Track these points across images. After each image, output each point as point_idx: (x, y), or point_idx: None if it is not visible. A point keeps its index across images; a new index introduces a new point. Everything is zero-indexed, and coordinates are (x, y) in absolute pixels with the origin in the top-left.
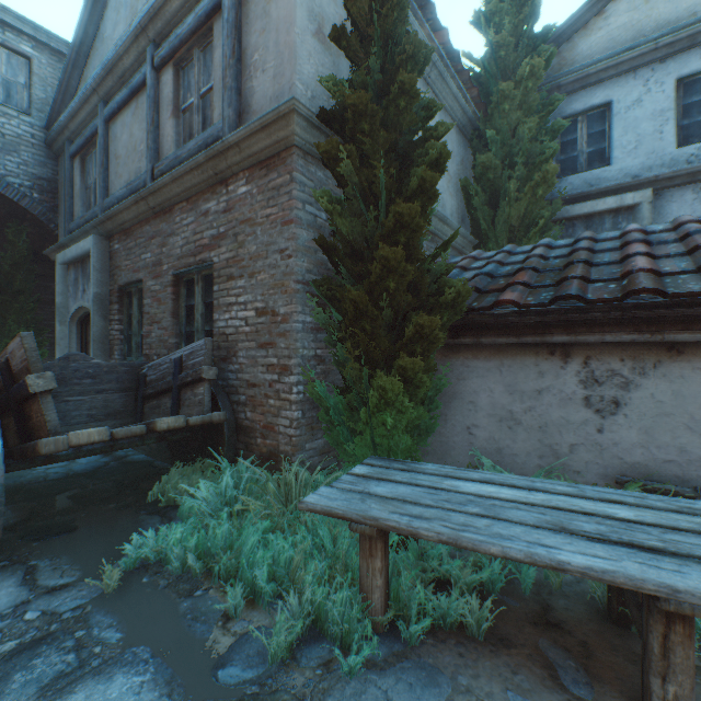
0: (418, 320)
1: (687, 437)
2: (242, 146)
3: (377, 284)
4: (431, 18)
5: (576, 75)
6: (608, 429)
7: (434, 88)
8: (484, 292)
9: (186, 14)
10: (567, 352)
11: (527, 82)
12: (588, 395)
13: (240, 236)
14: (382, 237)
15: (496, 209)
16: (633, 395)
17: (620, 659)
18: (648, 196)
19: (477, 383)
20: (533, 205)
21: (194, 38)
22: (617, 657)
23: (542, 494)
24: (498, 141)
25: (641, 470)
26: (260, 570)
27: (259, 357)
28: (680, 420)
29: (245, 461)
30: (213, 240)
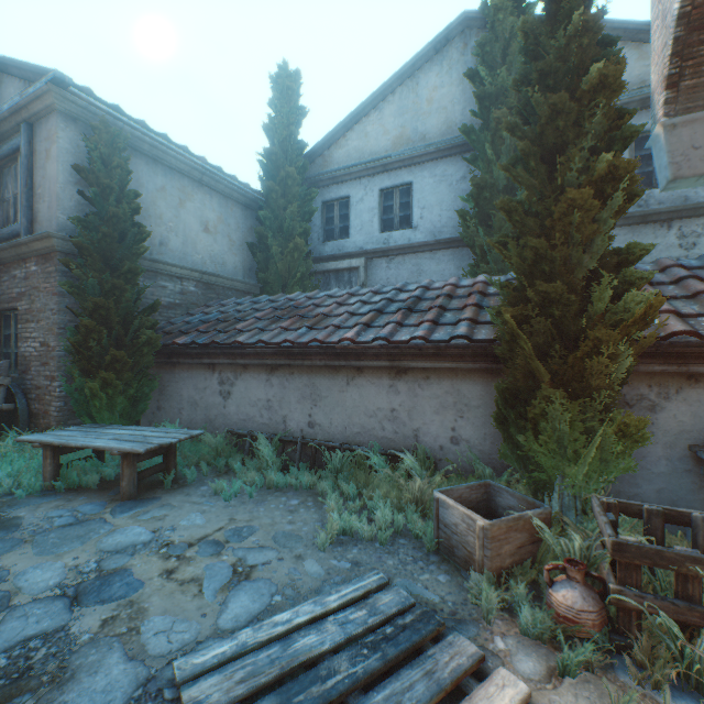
0: (113, 353)
1: (249, 408)
2: (30, 245)
3: (88, 335)
4: (188, 153)
5: (329, 175)
6: (227, 406)
7: (210, 186)
8: (186, 334)
9: (4, 141)
10: (215, 367)
11: (287, 181)
12: (221, 390)
13: (33, 296)
14: (92, 311)
15: (269, 265)
16: (235, 389)
17: (146, 489)
18: (363, 263)
19: (183, 384)
20: (295, 263)
21: (9, 159)
22: (146, 489)
23: (139, 431)
24: (273, 218)
25: (237, 425)
26: (3, 473)
27: (42, 371)
28: (247, 400)
29: (18, 429)
30: (19, 295)
